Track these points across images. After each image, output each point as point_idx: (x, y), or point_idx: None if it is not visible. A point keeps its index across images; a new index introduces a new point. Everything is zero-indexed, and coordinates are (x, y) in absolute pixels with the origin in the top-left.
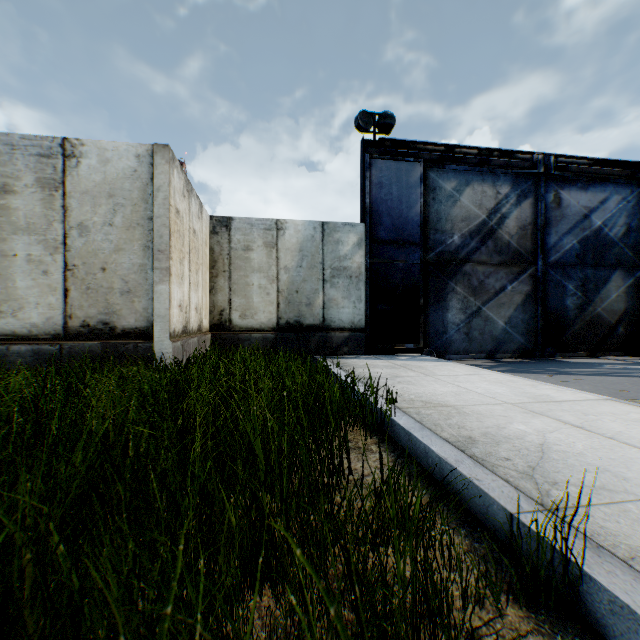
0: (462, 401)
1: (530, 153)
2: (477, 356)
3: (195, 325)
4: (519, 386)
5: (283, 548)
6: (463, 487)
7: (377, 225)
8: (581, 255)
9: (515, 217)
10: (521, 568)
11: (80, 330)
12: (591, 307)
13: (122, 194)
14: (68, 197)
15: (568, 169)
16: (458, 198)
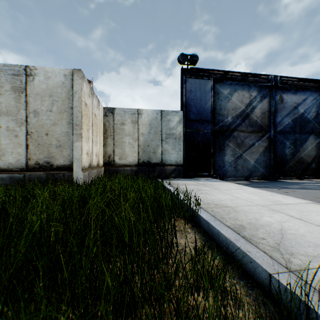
0: (235, 204)
1: (267, 75)
2: (240, 179)
3: (95, 163)
4: (264, 195)
5: (139, 302)
6: (240, 255)
7: (189, 112)
8: (293, 127)
9: (259, 108)
10: (281, 312)
11: (34, 166)
12: (298, 154)
13: (56, 95)
14: (28, 96)
15: (286, 83)
16: (230, 98)
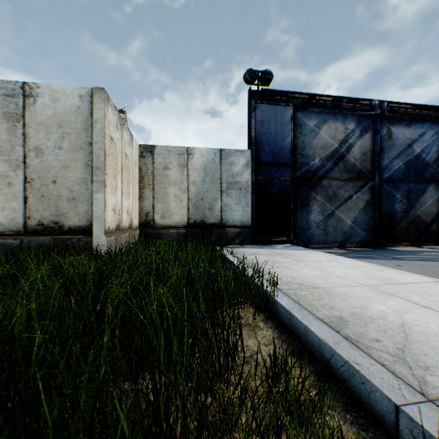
0: (328, 283)
1: (369, 100)
2: (331, 246)
3: (127, 224)
4: (369, 270)
5: None
6: (343, 368)
7: (260, 151)
8: (406, 173)
9: (359, 146)
10: None
11: (36, 228)
12: (413, 210)
13: (69, 125)
14: (27, 127)
15: (396, 111)
16: (318, 132)
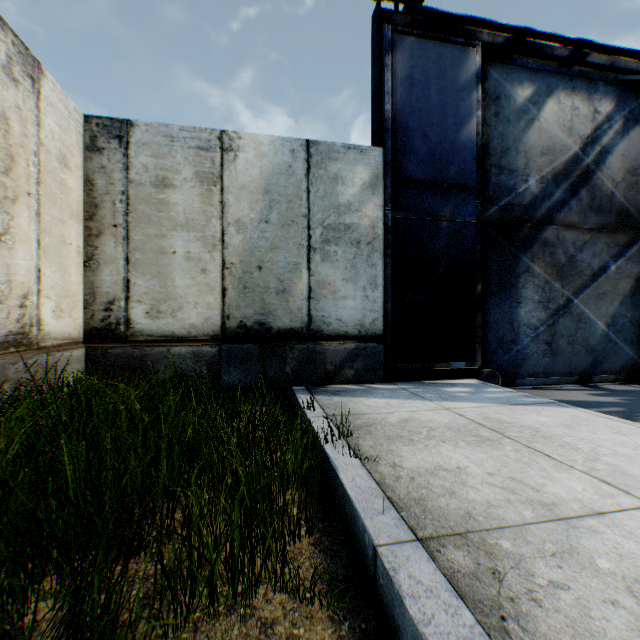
0: None
1: (637, 55)
2: (564, 380)
3: None
4: None
5: None
6: None
7: (404, 152)
8: None
9: (620, 153)
10: None
11: None
12: None
13: None
14: None
15: None
16: (535, 116)
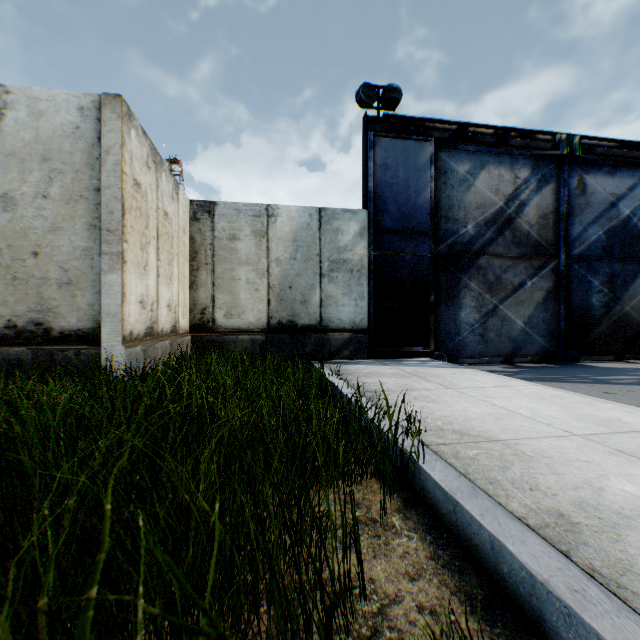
0: (510, 431)
1: (551, 134)
2: (493, 360)
3: (167, 326)
4: (571, 404)
5: None
6: None
7: (381, 212)
8: (607, 247)
9: (535, 205)
10: None
11: (4, 332)
12: (618, 305)
13: (60, 157)
14: None
15: (594, 151)
16: (472, 183)
